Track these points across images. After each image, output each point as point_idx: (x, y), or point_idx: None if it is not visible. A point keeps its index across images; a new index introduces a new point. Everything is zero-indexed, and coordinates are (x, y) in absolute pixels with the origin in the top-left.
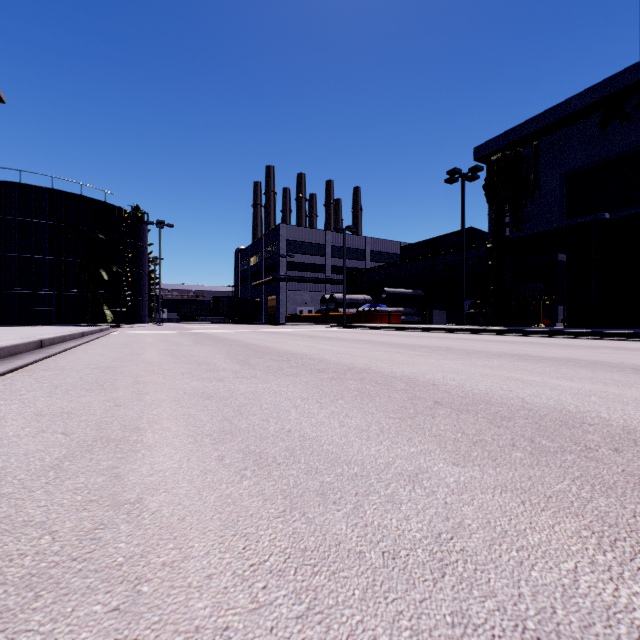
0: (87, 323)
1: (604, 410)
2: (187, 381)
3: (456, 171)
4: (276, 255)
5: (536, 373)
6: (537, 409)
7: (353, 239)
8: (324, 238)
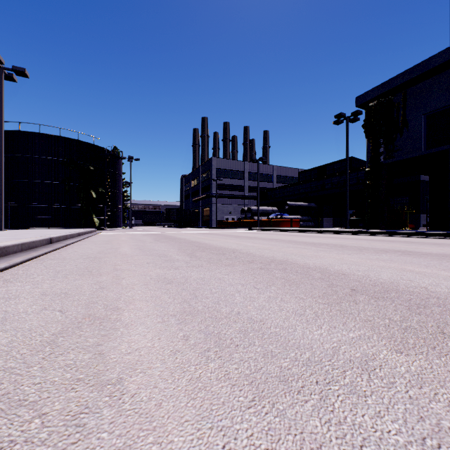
0: (82, 227)
1: None
2: (152, 269)
3: (342, 115)
4: (209, 179)
5: (424, 266)
6: (444, 297)
7: (264, 167)
8: (243, 167)
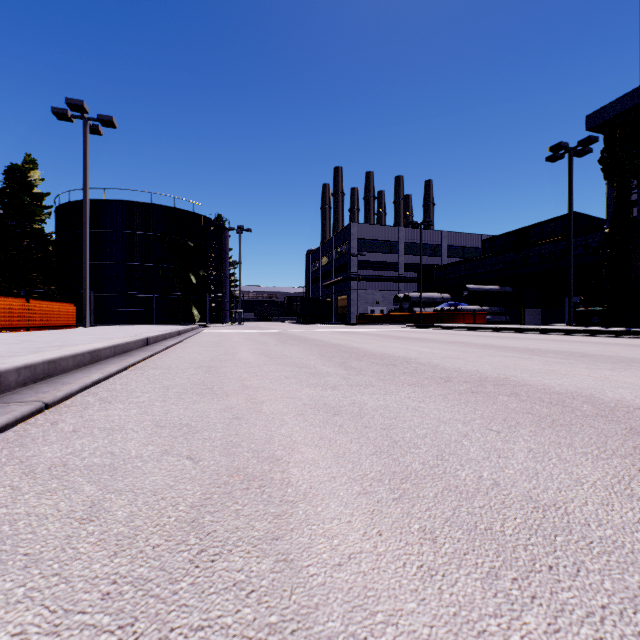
0: (179, 323)
1: None
2: (297, 387)
3: (562, 146)
4: (347, 254)
5: None
6: None
7: (428, 234)
8: (396, 235)
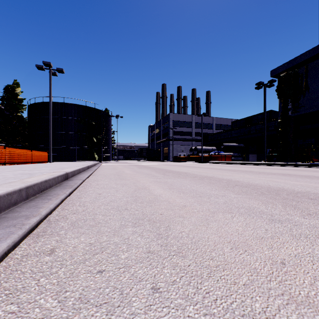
0: (88, 160)
1: (297, 188)
2: (149, 178)
3: (261, 83)
4: (168, 128)
5: (284, 179)
6: (272, 187)
7: (206, 118)
8: (191, 119)
